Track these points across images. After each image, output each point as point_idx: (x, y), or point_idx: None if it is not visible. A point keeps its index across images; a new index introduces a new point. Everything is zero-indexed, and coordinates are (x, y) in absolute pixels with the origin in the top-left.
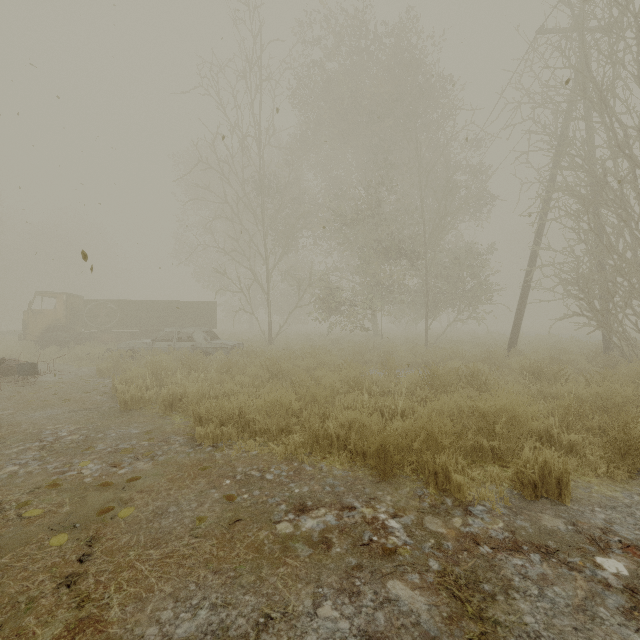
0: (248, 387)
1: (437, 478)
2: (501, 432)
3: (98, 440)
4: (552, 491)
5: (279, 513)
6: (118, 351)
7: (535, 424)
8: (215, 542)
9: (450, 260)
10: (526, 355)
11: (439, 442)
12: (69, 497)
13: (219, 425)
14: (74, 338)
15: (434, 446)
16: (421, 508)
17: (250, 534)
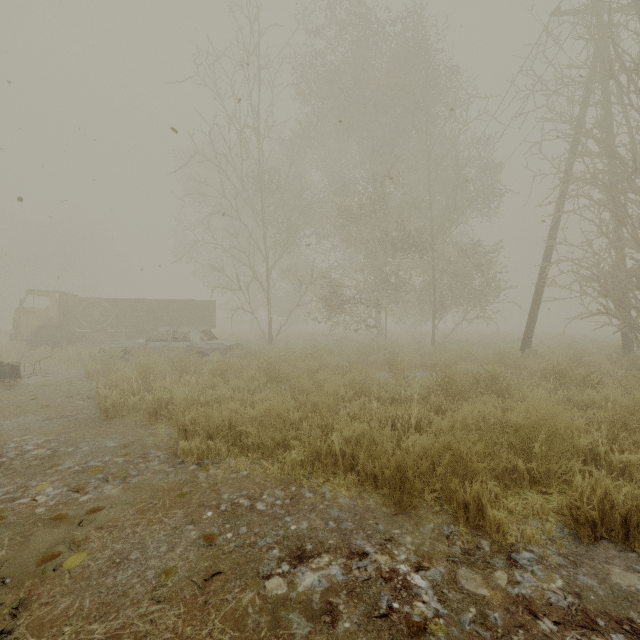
0: (243, 392)
1: (468, 512)
2: (540, 451)
3: (66, 455)
4: (615, 531)
5: (270, 562)
6: (108, 352)
7: (583, 442)
8: (182, 610)
9: (458, 257)
10: (543, 356)
11: (467, 465)
12: (10, 536)
13: (206, 438)
14: (67, 338)
15: (461, 470)
16: (451, 555)
17: (230, 597)
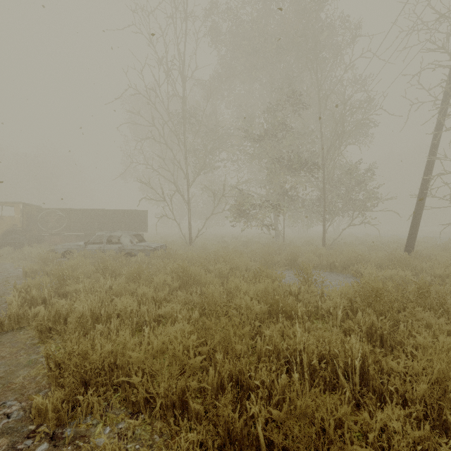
0: (153, 299)
1: None
2: None
3: None
4: None
5: None
6: (47, 253)
7: None
8: None
9: (343, 174)
10: (434, 259)
11: None
12: None
13: (80, 384)
14: (28, 240)
15: None
16: None
17: None
